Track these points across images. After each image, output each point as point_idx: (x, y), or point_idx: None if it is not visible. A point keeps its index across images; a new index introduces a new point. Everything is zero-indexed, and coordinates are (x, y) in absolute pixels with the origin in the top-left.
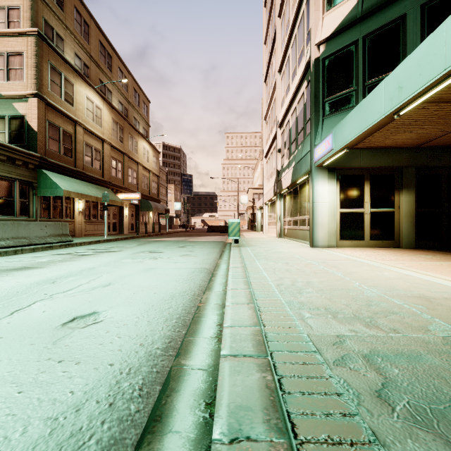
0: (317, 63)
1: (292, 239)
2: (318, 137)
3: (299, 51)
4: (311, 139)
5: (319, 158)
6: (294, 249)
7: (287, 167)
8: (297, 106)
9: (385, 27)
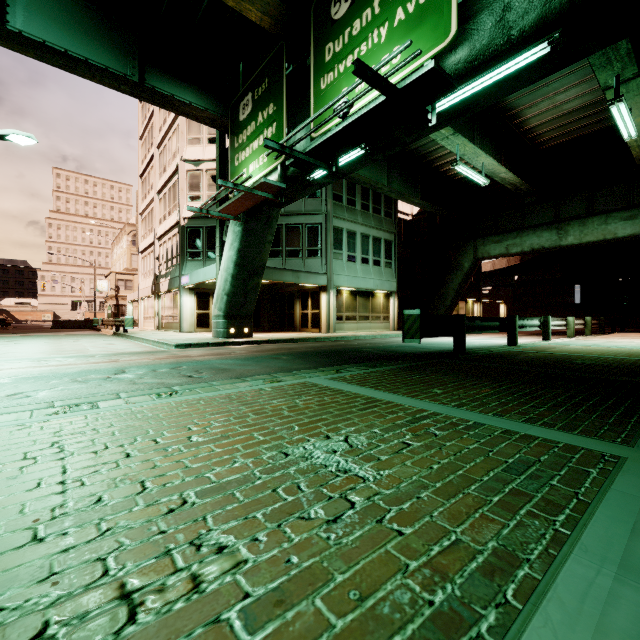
0: (183, 228)
1: (169, 330)
2: (184, 270)
3: (174, 203)
4: (180, 270)
5: (184, 284)
6: (170, 333)
7: (165, 277)
8: (172, 238)
9: (214, 227)
